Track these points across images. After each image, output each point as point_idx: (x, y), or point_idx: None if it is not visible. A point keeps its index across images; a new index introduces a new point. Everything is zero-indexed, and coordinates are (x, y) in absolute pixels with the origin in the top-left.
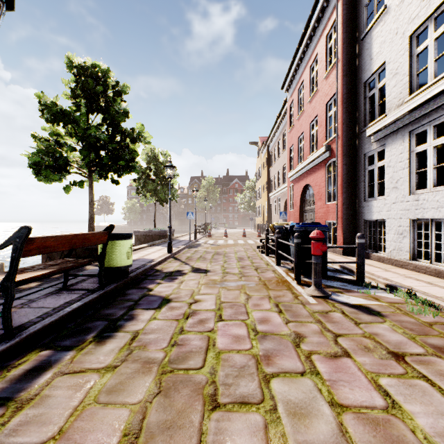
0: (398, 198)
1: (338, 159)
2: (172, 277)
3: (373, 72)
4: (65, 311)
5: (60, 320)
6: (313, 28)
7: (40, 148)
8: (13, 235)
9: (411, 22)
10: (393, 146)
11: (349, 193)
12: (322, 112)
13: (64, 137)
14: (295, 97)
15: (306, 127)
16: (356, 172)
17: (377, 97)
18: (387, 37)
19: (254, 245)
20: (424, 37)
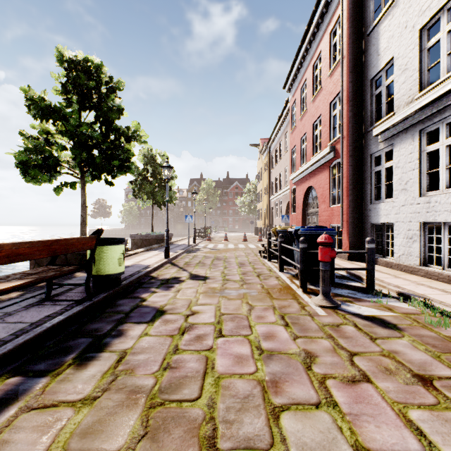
0: (407, 200)
1: (344, 160)
2: (168, 285)
3: (380, 68)
4: (44, 326)
5: (37, 338)
6: (317, 24)
7: (28, 146)
8: None
9: (422, 14)
10: (402, 145)
11: (355, 196)
12: (326, 111)
13: (55, 136)
14: (298, 96)
15: (309, 127)
16: (362, 173)
17: (385, 95)
18: (395, 31)
19: (256, 249)
20: (432, 34)
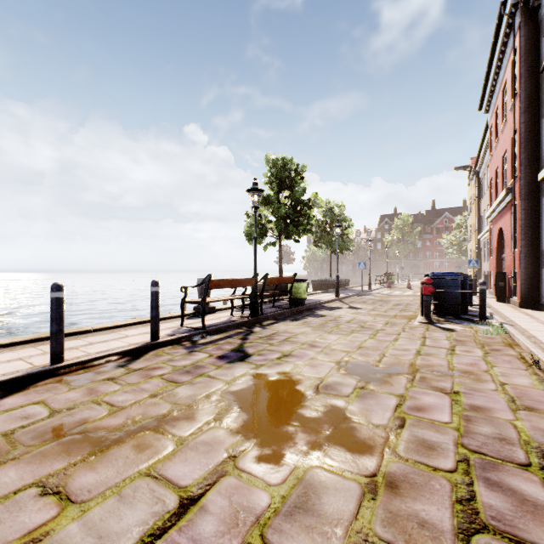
0: None
1: (517, 203)
2: (332, 309)
3: None
4: (277, 312)
5: (275, 315)
6: (501, 51)
7: (252, 223)
8: (263, 276)
9: None
10: None
11: (529, 241)
12: (509, 148)
13: (263, 211)
14: (493, 121)
15: (499, 160)
16: (539, 216)
17: None
18: None
19: None
20: None
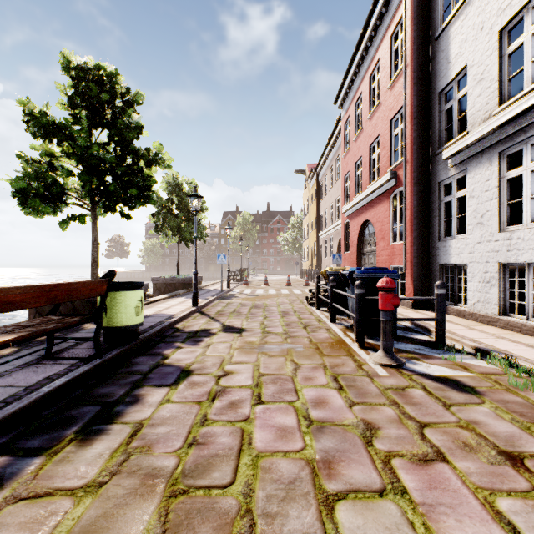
0: (484, 236)
1: (407, 188)
2: (196, 339)
3: (451, 79)
4: (41, 391)
5: (32, 406)
6: (375, 26)
7: (27, 171)
8: None
9: (502, 13)
10: (478, 170)
11: (421, 231)
12: (386, 131)
13: (60, 159)
14: (352, 113)
15: (365, 150)
16: (429, 204)
17: (456, 110)
18: (469, 33)
19: (302, 295)
20: (513, 38)
